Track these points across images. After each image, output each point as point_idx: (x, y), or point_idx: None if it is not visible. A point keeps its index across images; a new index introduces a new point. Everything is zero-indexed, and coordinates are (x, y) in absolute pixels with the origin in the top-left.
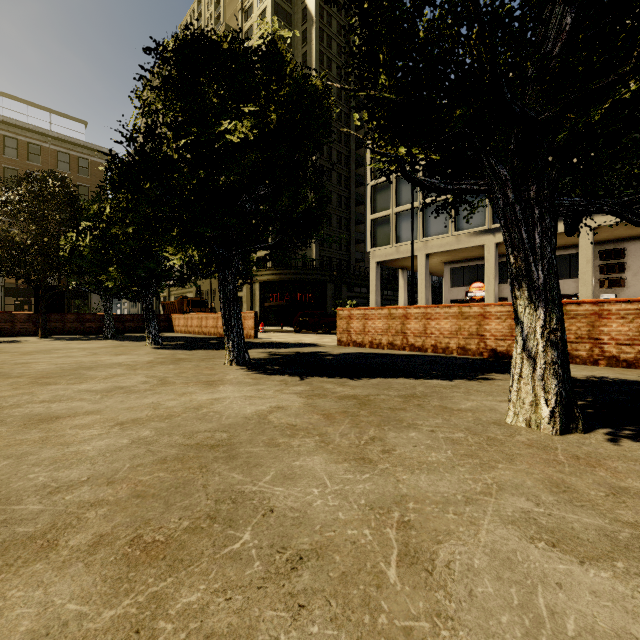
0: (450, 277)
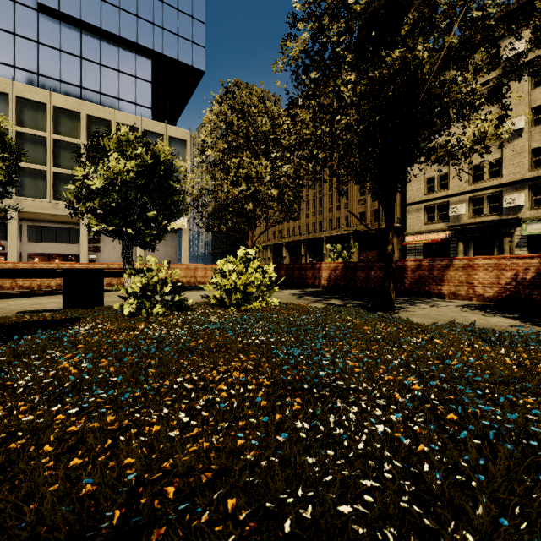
0: None
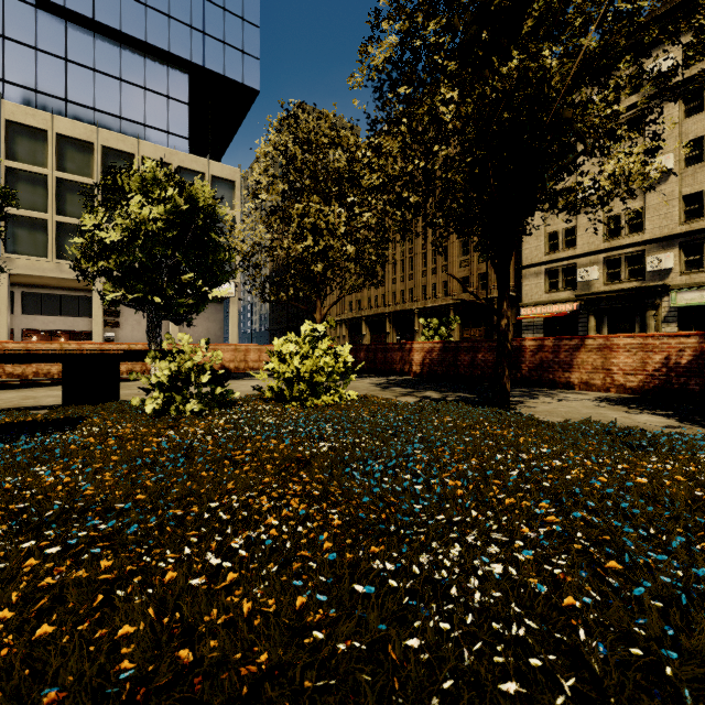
0: None
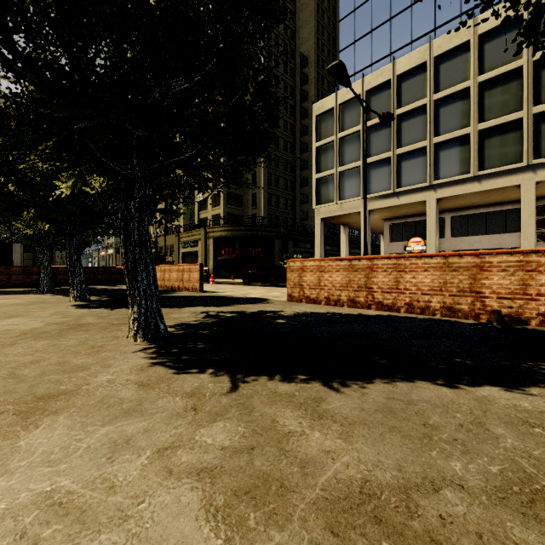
0: (389, 232)
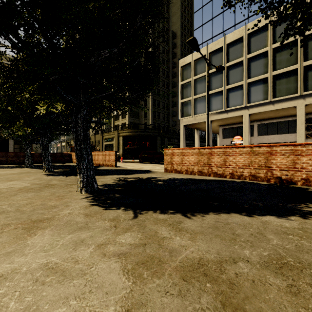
0: (222, 133)
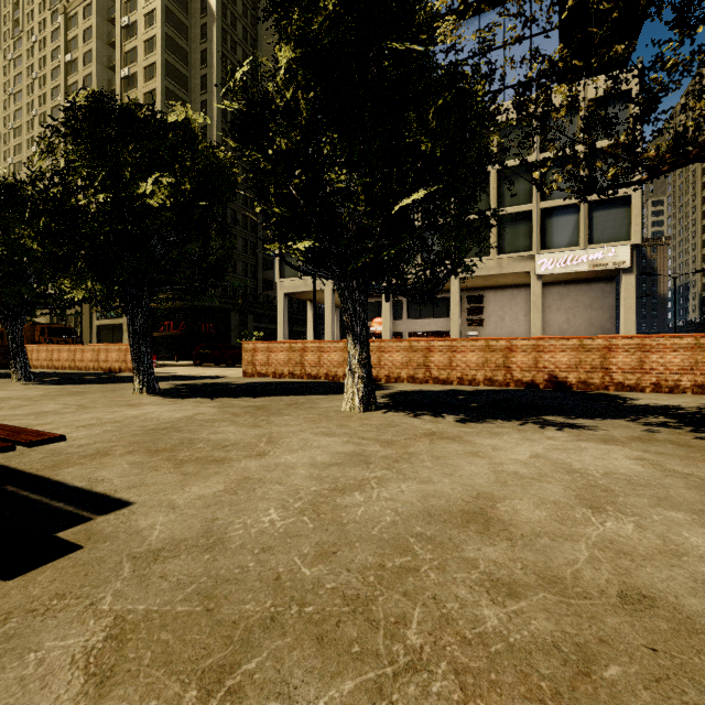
0: None
